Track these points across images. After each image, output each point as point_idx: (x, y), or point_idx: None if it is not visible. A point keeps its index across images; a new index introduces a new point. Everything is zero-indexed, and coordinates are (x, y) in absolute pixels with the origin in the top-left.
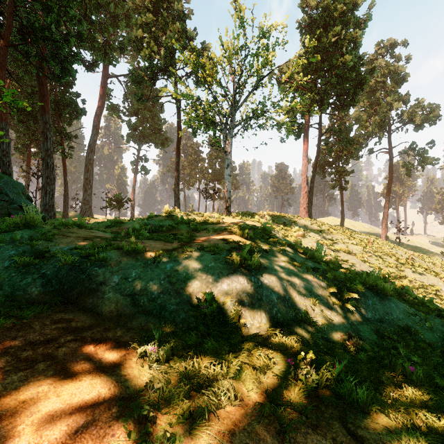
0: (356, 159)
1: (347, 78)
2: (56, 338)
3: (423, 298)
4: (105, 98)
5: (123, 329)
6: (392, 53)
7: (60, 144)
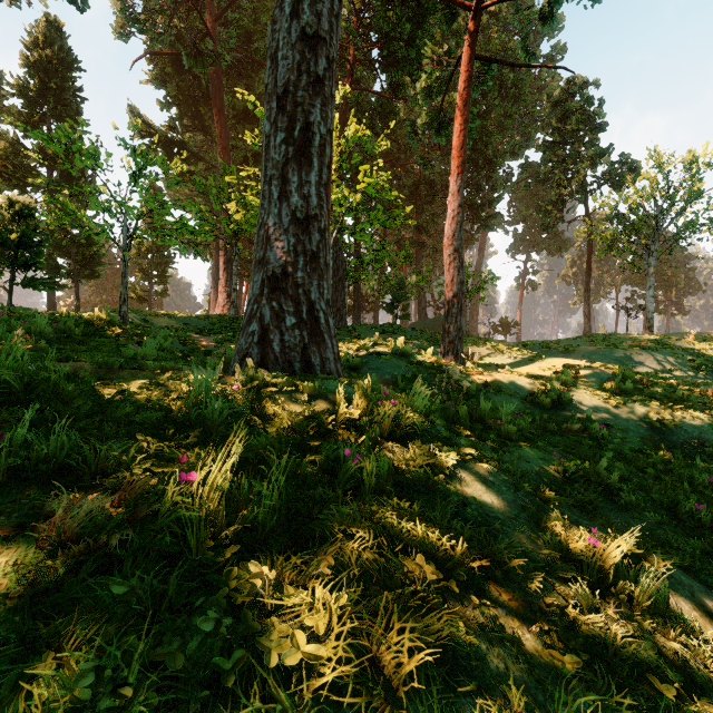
0: None
1: None
2: None
3: None
4: None
5: None
6: None
7: None
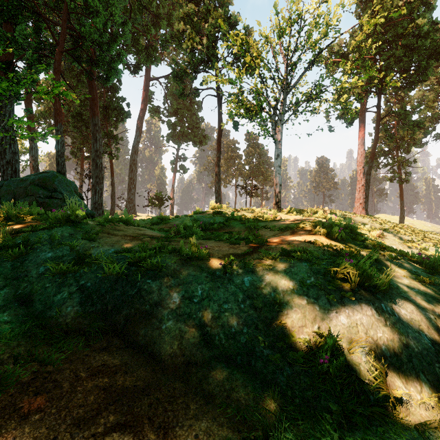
0: (418, 146)
1: (419, 47)
2: (92, 417)
3: None
4: (147, 100)
5: (197, 398)
6: None
7: (108, 146)
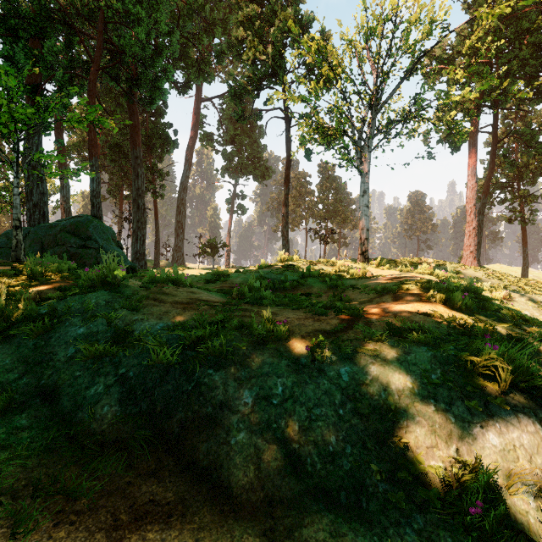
0: None
1: None
2: None
3: None
4: (198, 126)
5: None
6: None
7: (151, 183)
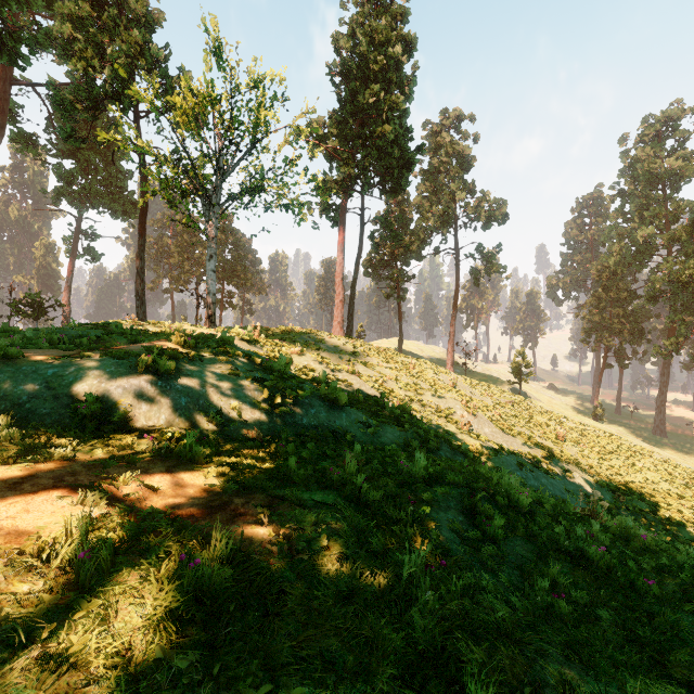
0: (419, 260)
1: (389, 153)
2: None
3: (415, 418)
4: (5, 119)
5: None
6: (459, 127)
7: None
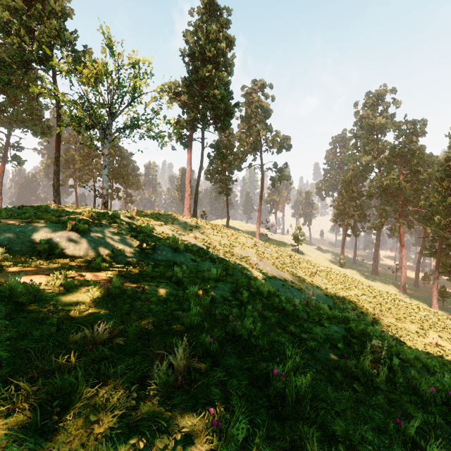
0: (239, 170)
1: (218, 107)
2: None
3: (225, 260)
4: None
5: None
6: (263, 91)
7: None
